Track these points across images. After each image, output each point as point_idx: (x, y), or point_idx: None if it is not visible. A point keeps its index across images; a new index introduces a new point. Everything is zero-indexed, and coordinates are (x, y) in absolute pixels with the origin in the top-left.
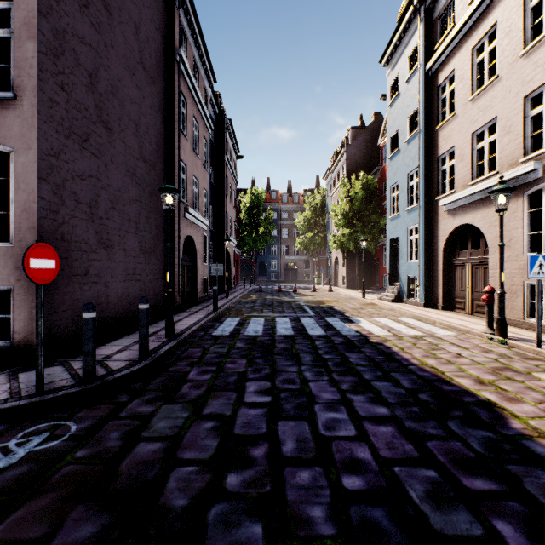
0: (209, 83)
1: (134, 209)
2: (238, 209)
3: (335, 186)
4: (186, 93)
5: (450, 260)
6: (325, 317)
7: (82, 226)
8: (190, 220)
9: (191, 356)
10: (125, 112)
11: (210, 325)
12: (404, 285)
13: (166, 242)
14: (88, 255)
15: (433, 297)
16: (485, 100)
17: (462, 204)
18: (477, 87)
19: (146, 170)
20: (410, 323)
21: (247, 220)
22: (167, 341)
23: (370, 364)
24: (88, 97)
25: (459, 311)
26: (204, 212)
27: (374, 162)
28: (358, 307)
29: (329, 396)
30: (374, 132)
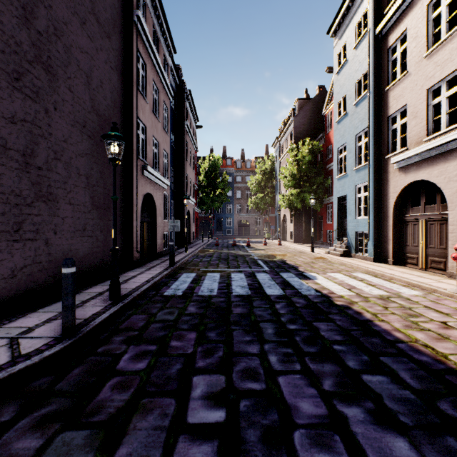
0: (170, 53)
1: (84, 163)
2: (197, 173)
3: (284, 152)
4: (145, 56)
5: (400, 216)
6: (280, 272)
7: (11, 176)
8: (149, 179)
9: (132, 326)
10: (73, 60)
11: (164, 282)
12: (352, 240)
13: (123, 198)
14: (21, 209)
15: (382, 252)
16: (443, 53)
17: (416, 161)
18: (432, 42)
19: (99, 124)
20: (367, 279)
21: (206, 183)
22: (109, 306)
23: (347, 339)
24: (20, 31)
25: (411, 266)
26: (165, 172)
27: (318, 130)
28: (310, 262)
29: (311, 408)
30: (318, 103)
